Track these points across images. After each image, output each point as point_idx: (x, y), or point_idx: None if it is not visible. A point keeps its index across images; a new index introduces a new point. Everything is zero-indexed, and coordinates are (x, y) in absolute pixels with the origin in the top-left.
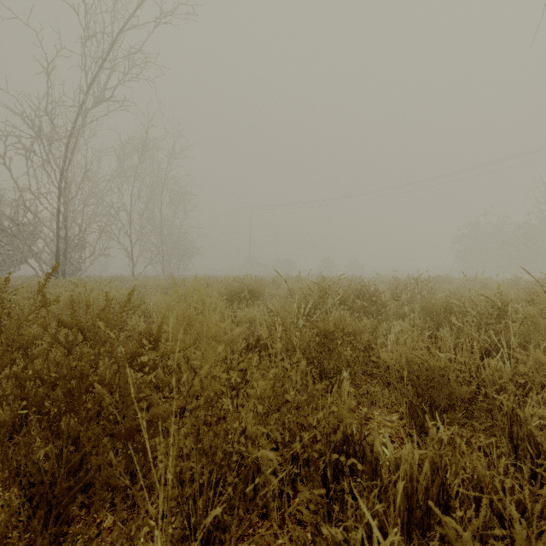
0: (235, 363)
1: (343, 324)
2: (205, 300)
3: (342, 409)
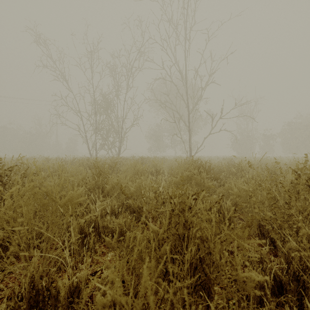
0: None
1: None
2: None
3: None
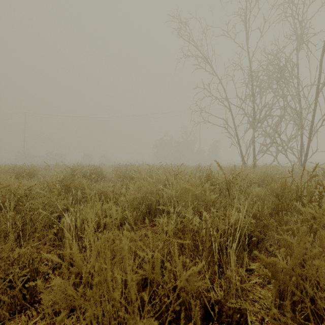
0: (27, 188)
1: (79, 184)
2: None
3: (68, 204)
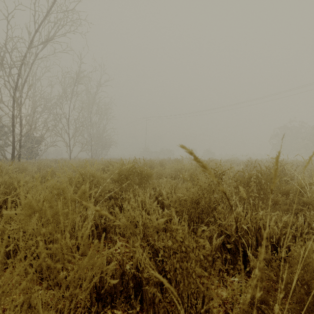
0: None
1: None
2: (65, 196)
3: None
